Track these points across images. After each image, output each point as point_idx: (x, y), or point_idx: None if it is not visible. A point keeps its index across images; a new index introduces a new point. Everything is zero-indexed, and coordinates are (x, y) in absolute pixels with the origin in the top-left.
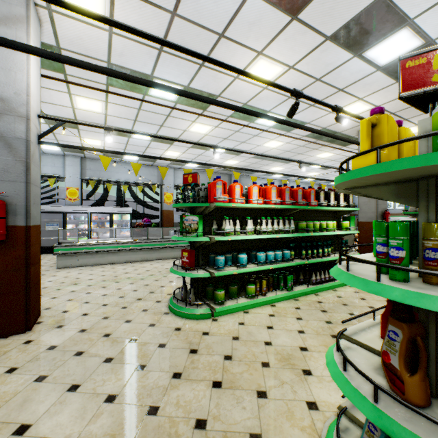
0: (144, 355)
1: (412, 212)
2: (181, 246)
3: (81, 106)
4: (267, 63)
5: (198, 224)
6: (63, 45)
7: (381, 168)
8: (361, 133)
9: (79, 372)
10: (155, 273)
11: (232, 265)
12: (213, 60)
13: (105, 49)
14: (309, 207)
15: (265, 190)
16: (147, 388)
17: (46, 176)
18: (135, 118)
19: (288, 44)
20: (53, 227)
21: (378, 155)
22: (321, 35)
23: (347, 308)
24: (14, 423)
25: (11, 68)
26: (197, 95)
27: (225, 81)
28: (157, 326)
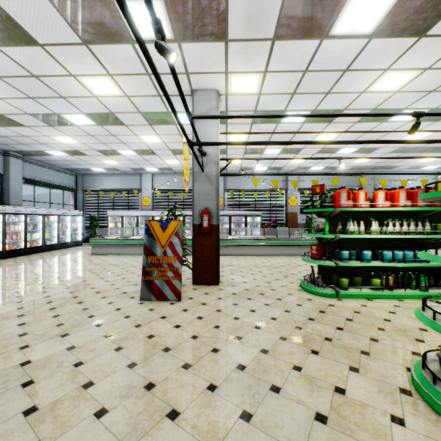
0: (287, 307)
1: None
2: (306, 245)
3: (232, 140)
4: (396, 73)
5: (324, 225)
6: (229, 109)
7: (434, 194)
8: None
9: (252, 306)
10: (285, 265)
11: (355, 259)
12: (337, 115)
13: (254, 104)
14: None
15: (393, 194)
16: (293, 320)
17: None
18: (268, 140)
19: (419, 55)
20: None
21: (435, 186)
22: None
23: None
24: (232, 315)
25: (211, 137)
26: (325, 141)
27: (350, 98)
28: (293, 295)
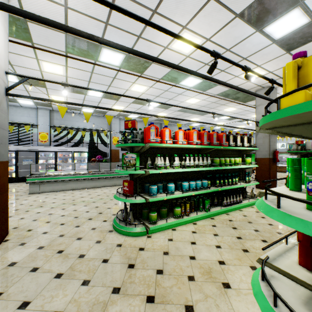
0: (89, 270)
1: (294, 151)
2: (124, 176)
3: (47, 69)
4: (190, 36)
5: (135, 160)
6: None
7: None
8: (286, 75)
9: (31, 288)
10: (104, 197)
11: (163, 193)
12: (147, 21)
13: (62, 22)
14: (222, 146)
15: (188, 134)
16: (89, 304)
17: (23, 124)
18: (89, 80)
19: (206, 20)
20: (28, 162)
21: None
22: (232, 13)
23: (252, 226)
24: None
25: None
26: (133, 50)
27: (157, 50)
28: (102, 242)
